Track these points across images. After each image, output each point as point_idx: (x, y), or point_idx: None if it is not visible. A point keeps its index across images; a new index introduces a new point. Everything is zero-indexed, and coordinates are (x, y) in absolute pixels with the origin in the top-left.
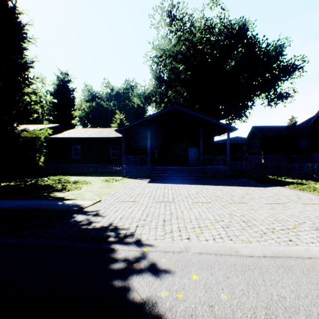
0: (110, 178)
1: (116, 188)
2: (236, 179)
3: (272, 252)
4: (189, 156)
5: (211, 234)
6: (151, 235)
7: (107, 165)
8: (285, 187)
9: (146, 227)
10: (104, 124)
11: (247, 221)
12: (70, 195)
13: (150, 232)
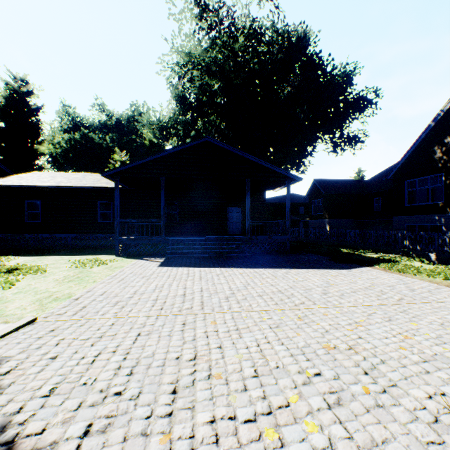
0: (91, 259)
1: (92, 280)
2: (300, 255)
3: None
4: (229, 220)
5: (308, 445)
6: None
7: (92, 235)
8: (375, 267)
9: (113, 435)
10: (96, 170)
11: (373, 369)
12: None
13: None
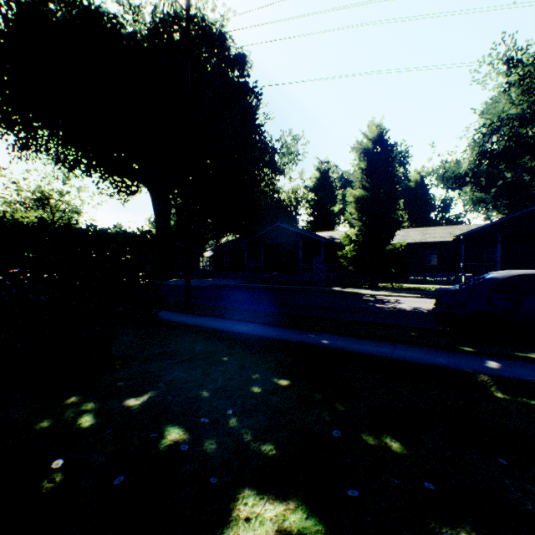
0: None
1: None
2: None
3: None
4: None
5: None
6: None
7: (421, 274)
8: None
9: None
10: None
11: None
12: None
13: None
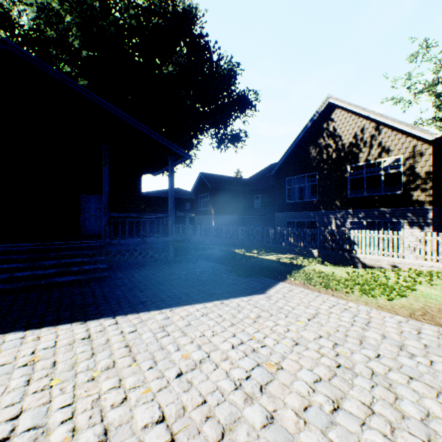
0: None
1: None
2: (189, 264)
3: None
4: (84, 213)
5: None
6: None
7: None
8: (291, 281)
9: None
10: None
11: None
12: None
13: None
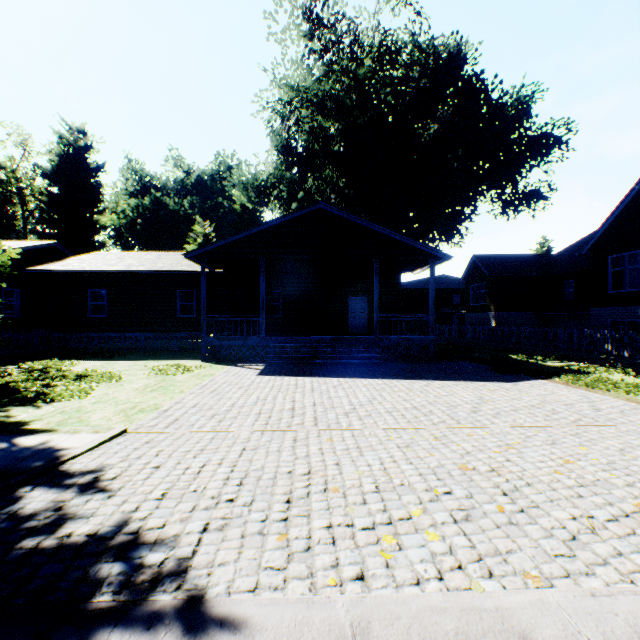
0: (172, 365)
1: (179, 390)
2: (449, 362)
3: (633, 632)
4: (350, 313)
5: (426, 550)
6: (245, 567)
7: (171, 334)
8: (553, 380)
9: (232, 532)
10: (171, 246)
11: (514, 490)
12: (50, 414)
13: (243, 552)
